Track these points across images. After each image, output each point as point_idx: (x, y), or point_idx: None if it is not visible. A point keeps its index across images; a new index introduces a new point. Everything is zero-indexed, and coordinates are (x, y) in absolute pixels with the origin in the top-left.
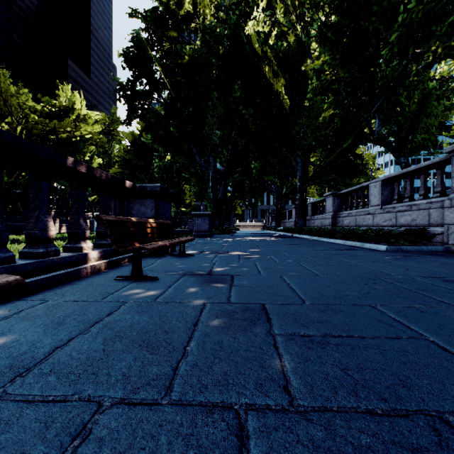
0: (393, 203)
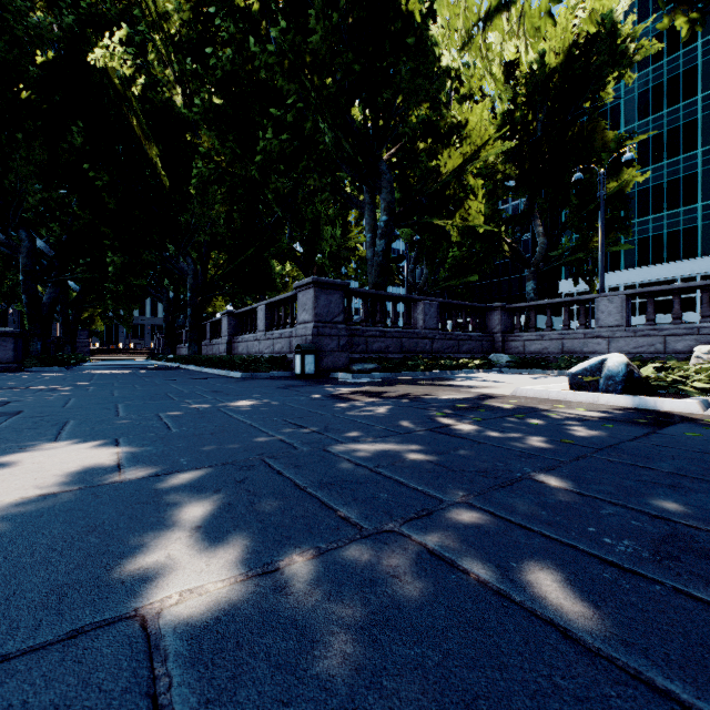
0: (274, 330)
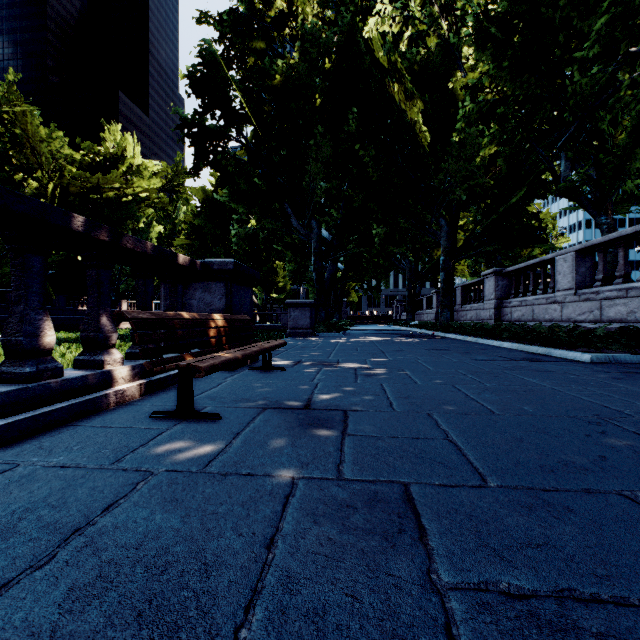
0: (595, 286)
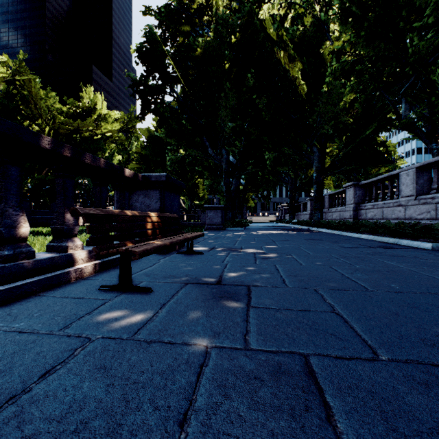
0: (431, 193)
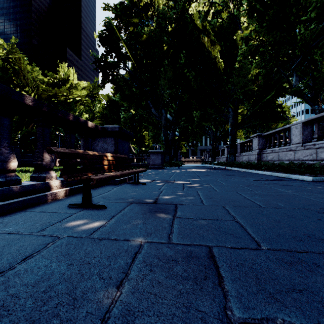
0: (313, 141)
